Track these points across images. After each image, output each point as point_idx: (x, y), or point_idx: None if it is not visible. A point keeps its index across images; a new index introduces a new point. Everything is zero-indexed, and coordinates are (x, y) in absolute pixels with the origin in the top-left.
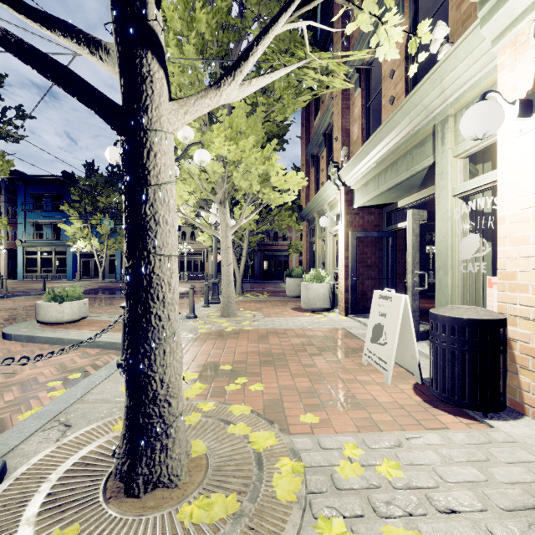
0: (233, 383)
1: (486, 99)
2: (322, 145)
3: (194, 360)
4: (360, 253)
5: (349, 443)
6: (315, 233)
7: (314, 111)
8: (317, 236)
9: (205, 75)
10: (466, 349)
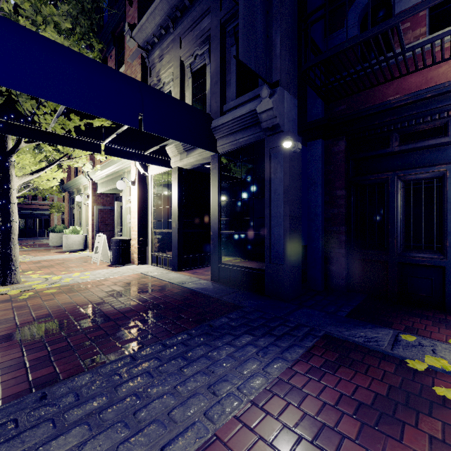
0: (27, 273)
1: (122, 180)
2: None
3: None
4: (102, 217)
5: (77, 273)
6: (75, 202)
7: None
8: (76, 204)
9: None
10: (118, 248)
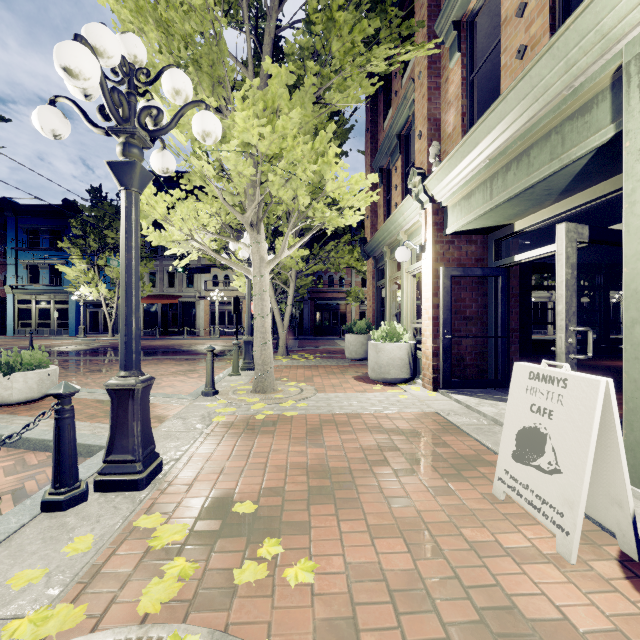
0: (254, 553)
1: None
2: (395, 152)
3: (191, 485)
4: (455, 300)
5: None
6: (385, 274)
7: (383, 110)
8: (387, 277)
9: (224, 22)
10: None
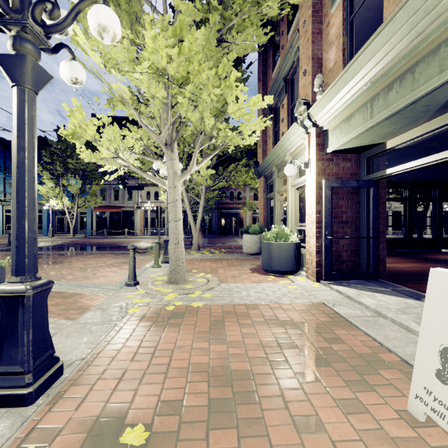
0: None
1: None
2: (282, 93)
3: (87, 395)
4: (334, 207)
5: None
6: (274, 188)
7: (272, 62)
8: (275, 190)
9: None
10: None
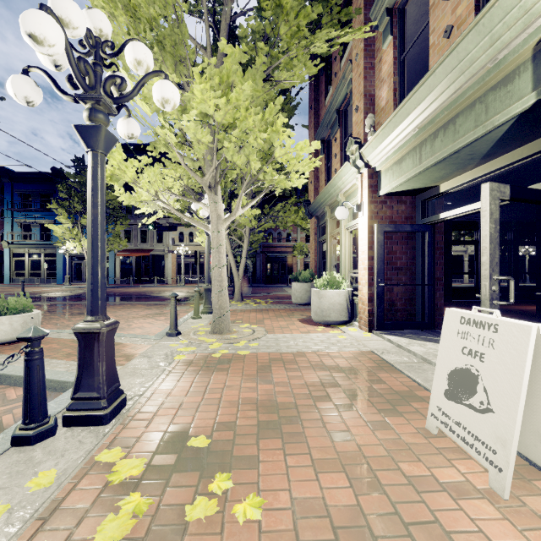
0: (206, 487)
1: None
2: (335, 125)
3: (152, 420)
4: (388, 252)
5: None
6: (326, 230)
7: (325, 89)
8: (328, 233)
9: (184, 7)
10: None
